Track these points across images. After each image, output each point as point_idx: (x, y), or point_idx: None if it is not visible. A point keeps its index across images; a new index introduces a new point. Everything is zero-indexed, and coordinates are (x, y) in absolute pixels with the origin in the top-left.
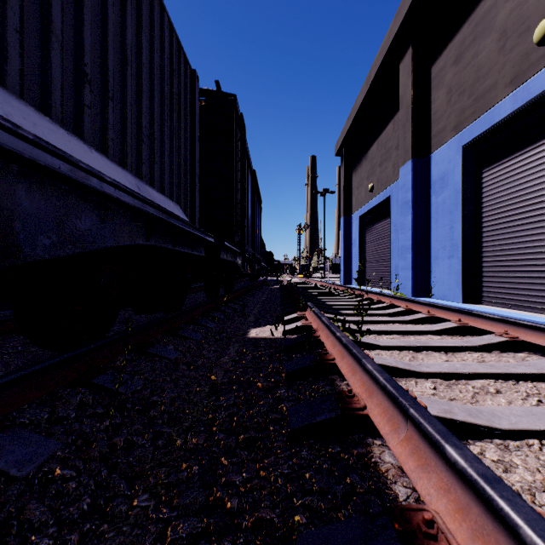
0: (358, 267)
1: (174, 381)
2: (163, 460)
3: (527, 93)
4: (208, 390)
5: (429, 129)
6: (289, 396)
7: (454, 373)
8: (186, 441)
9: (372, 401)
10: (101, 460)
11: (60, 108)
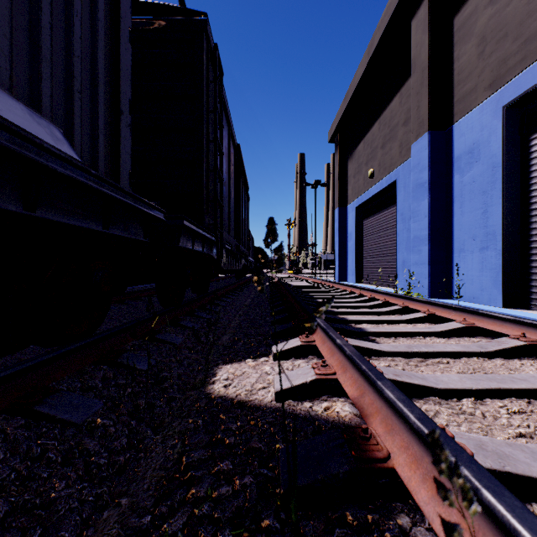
0: (354, 263)
1: None
2: None
3: None
4: None
5: (451, 93)
6: None
7: None
8: None
9: None
10: None
11: None
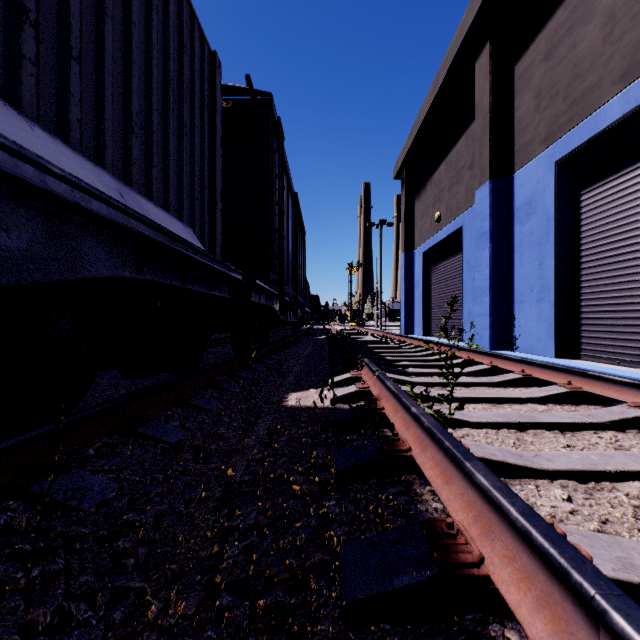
0: (421, 314)
1: (168, 482)
2: None
3: None
4: (219, 495)
5: (512, 142)
6: (343, 513)
7: (593, 471)
8: (165, 607)
9: (493, 547)
10: None
11: None
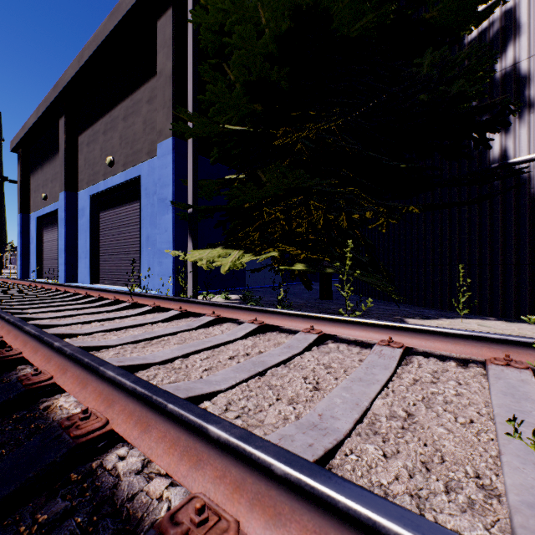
0: (35, 262)
1: None
2: None
3: (108, 184)
4: None
5: (78, 175)
6: None
7: (5, 296)
8: None
9: None
10: None
11: None
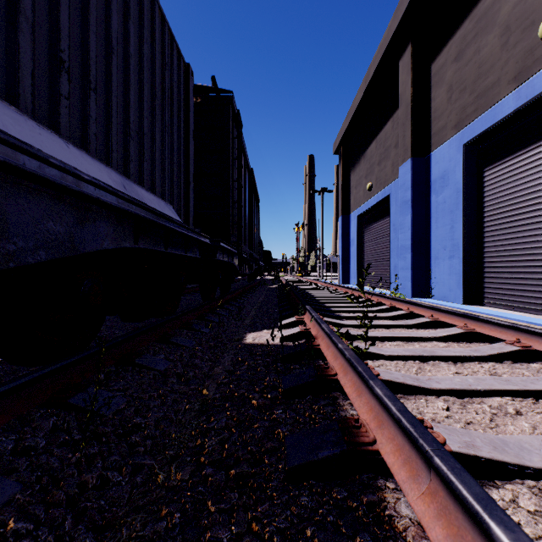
0: (356, 267)
1: (161, 398)
2: (140, 502)
3: (531, 89)
4: (198, 408)
5: (429, 127)
6: (287, 418)
7: (467, 390)
8: (169, 476)
9: (383, 433)
10: (66, 506)
11: (31, 97)
